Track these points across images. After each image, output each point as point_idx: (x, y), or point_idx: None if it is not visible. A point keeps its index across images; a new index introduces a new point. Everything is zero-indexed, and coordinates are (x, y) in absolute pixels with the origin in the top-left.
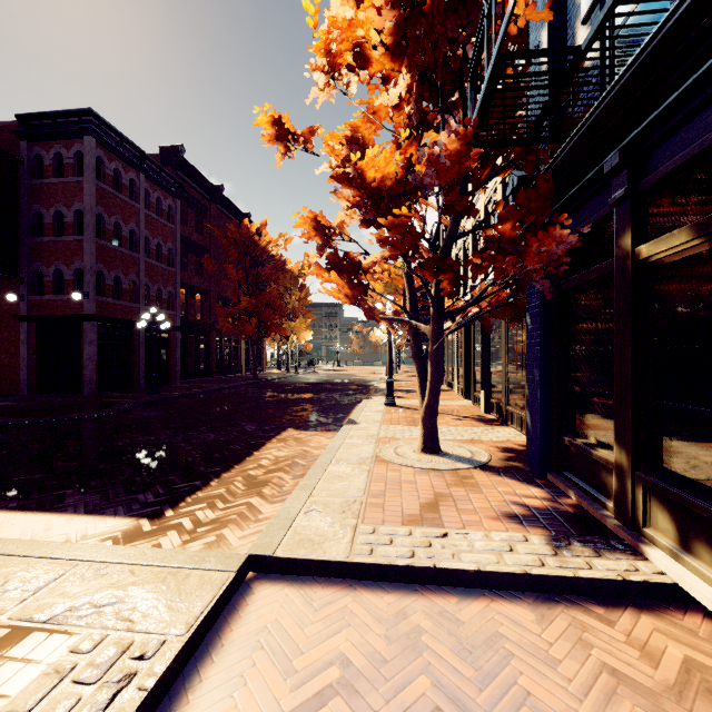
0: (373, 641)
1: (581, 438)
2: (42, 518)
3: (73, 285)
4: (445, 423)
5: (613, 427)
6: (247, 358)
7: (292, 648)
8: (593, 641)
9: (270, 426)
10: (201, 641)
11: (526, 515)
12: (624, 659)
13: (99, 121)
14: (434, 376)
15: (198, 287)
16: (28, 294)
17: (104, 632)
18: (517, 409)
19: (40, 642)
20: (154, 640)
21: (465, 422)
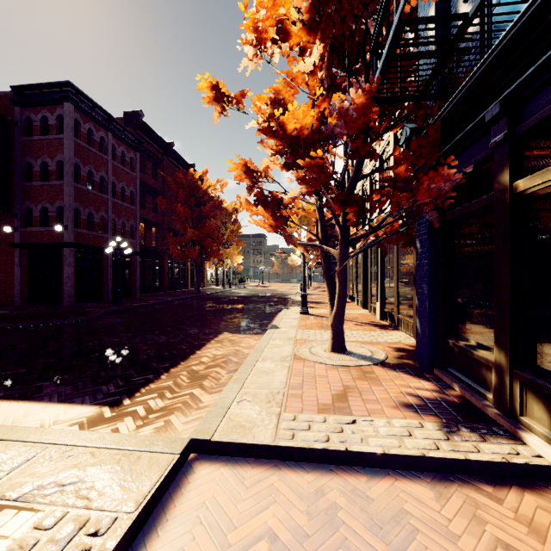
0: (296, 517)
1: (463, 341)
2: (23, 406)
3: (56, 219)
4: (348, 328)
5: (491, 332)
6: (192, 277)
7: (226, 523)
8: (486, 517)
9: (210, 330)
10: (149, 516)
11: (420, 404)
12: (515, 534)
13: (76, 91)
14: (341, 290)
15: (154, 221)
16: (20, 226)
17: (64, 509)
18: (406, 317)
19: (9, 518)
20: (107, 517)
21: (364, 327)
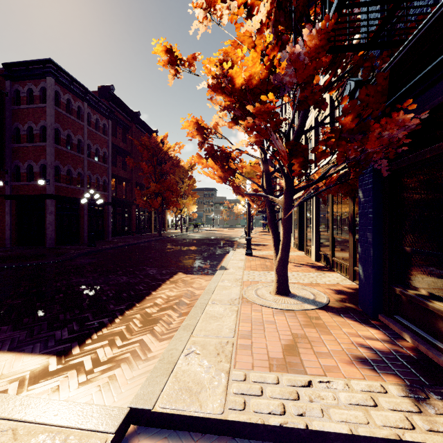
0: None
1: (411, 290)
2: None
3: (40, 175)
4: (289, 269)
5: None
6: (155, 223)
7: None
8: None
9: (166, 271)
10: None
11: (374, 359)
12: None
13: (56, 67)
14: (286, 237)
15: (123, 177)
16: (10, 181)
17: None
18: (342, 260)
19: None
20: None
21: (303, 268)
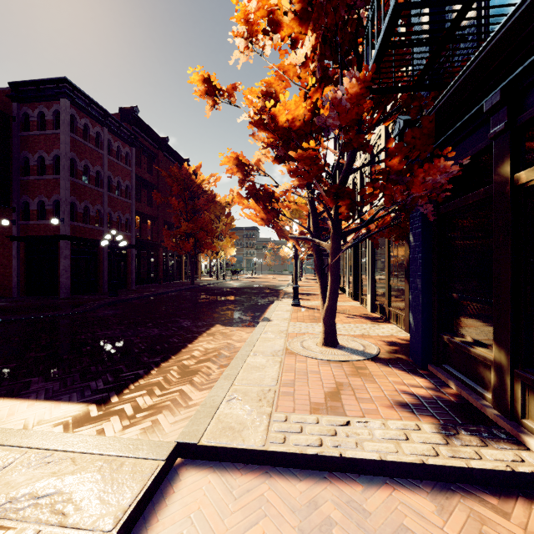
0: (287, 533)
1: (458, 337)
2: (8, 404)
3: (53, 213)
4: (340, 320)
5: (489, 329)
6: (186, 269)
7: None
8: None
9: (202, 323)
10: (129, 533)
11: (415, 404)
12: None
13: (72, 87)
14: (333, 284)
15: (149, 215)
16: (18, 220)
17: (36, 527)
18: (398, 310)
19: None
20: None
21: (356, 319)
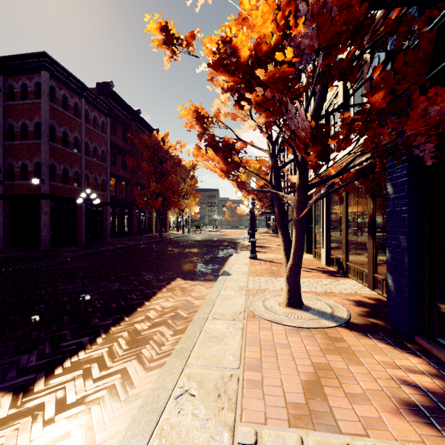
0: None
1: None
2: None
3: (34, 174)
4: None
5: None
6: (156, 224)
7: None
8: None
9: (164, 276)
10: None
11: (427, 405)
12: None
13: (52, 61)
14: (298, 240)
15: (123, 177)
16: (4, 180)
17: None
18: (358, 265)
19: None
20: None
21: (313, 273)
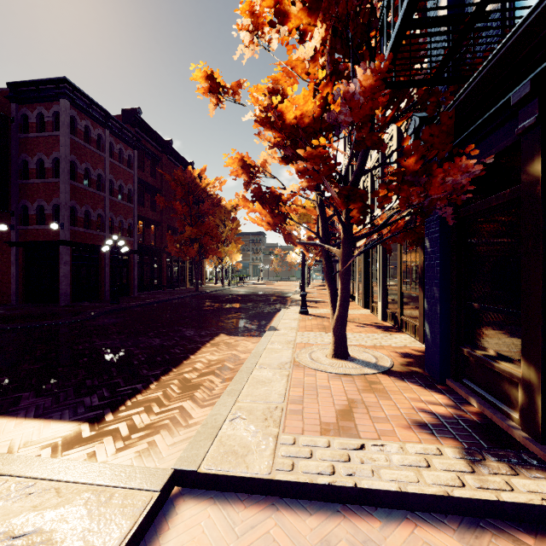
0: None
1: (480, 350)
2: None
3: (52, 217)
4: (350, 329)
5: (515, 342)
6: (191, 275)
7: None
8: None
9: (206, 332)
10: None
11: (435, 424)
12: None
13: (72, 88)
14: (344, 292)
15: (152, 219)
16: (16, 224)
17: None
18: (411, 319)
19: None
20: None
21: (366, 328)
